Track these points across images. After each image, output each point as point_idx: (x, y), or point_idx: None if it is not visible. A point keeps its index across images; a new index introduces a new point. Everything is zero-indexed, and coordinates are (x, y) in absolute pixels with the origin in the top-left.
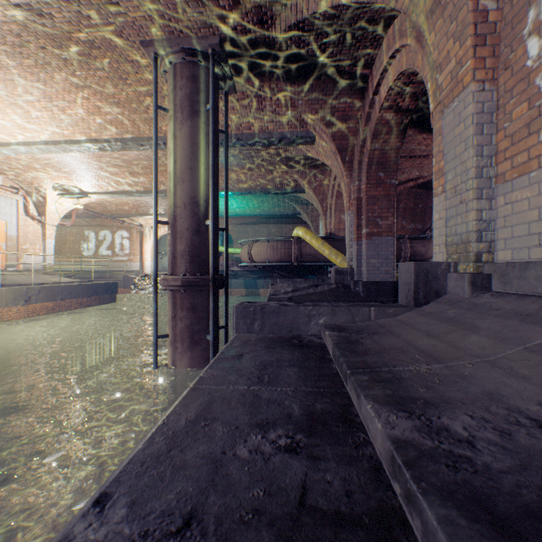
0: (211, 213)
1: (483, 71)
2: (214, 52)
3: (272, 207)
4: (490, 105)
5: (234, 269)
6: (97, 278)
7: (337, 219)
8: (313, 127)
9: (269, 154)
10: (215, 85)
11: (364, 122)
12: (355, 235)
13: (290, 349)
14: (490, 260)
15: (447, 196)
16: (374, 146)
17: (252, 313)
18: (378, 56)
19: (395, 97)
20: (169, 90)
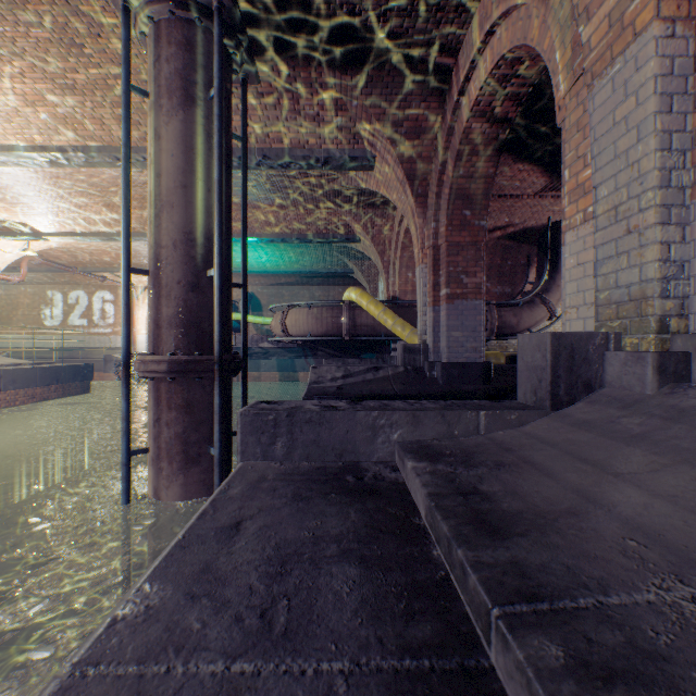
0: (216, 258)
1: (674, 2)
2: (222, 7)
3: (315, 262)
4: (684, 62)
5: (264, 346)
6: (66, 358)
7: (403, 278)
8: (373, 143)
9: (311, 184)
10: (225, 62)
11: (445, 136)
12: (430, 298)
13: (340, 501)
14: (683, 329)
15: (599, 225)
16: (459, 172)
17: (272, 425)
18: (469, 35)
19: (491, 99)
20: (150, 62)
